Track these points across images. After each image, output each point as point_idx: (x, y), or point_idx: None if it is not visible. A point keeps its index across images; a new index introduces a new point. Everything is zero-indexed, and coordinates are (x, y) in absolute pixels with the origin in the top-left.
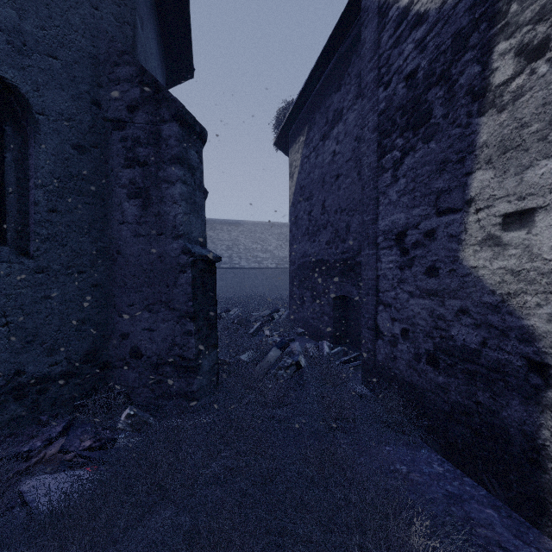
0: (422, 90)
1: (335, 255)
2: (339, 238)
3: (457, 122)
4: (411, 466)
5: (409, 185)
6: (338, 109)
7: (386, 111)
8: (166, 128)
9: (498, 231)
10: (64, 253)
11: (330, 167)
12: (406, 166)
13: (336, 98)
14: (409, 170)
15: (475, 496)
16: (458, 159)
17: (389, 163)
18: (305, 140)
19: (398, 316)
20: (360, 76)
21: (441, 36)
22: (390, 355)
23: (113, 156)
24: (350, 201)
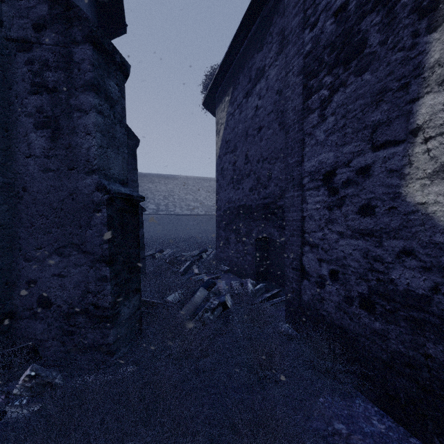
0: (354, 21)
1: (258, 200)
2: (261, 185)
3: (399, 46)
4: (350, 424)
5: (338, 123)
6: (260, 67)
7: (313, 52)
8: (79, 51)
9: None
10: None
11: (253, 121)
12: (335, 103)
13: (259, 58)
14: (338, 107)
15: None
16: (400, 85)
17: (316, 103)
18: (230, 99)
19: (326, 257)
20: (281, 33)
21: None
22: (317, 296)
23: (17, 81)
24: (272, 150)
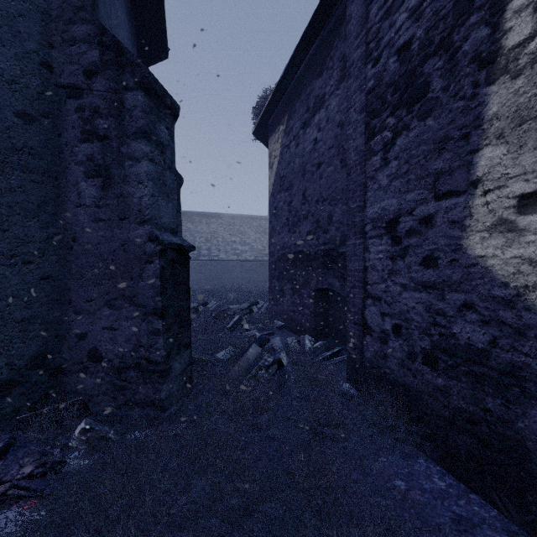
0: (417, 62)
1: (317, 246)
2: (320, 228)
3: (460, 94)
4: (410, 481)
5: (402, 168)
6: (320, 95)
7: (375, 89)
8: (130, 97)
9: (512, 215)
10: (4, 239)
11: (311, 156)
12: (399, 146)
13: (318, 84)
14: (402, 151)
15: (486, 519)
16: (461, 135)
17: (378, 145)
18: (285, 129)
19: (389, 311)
20: (343, 59)
21: (440, 0)
22: (379, 353)
23: (68, 128)
24: (332, 190)
